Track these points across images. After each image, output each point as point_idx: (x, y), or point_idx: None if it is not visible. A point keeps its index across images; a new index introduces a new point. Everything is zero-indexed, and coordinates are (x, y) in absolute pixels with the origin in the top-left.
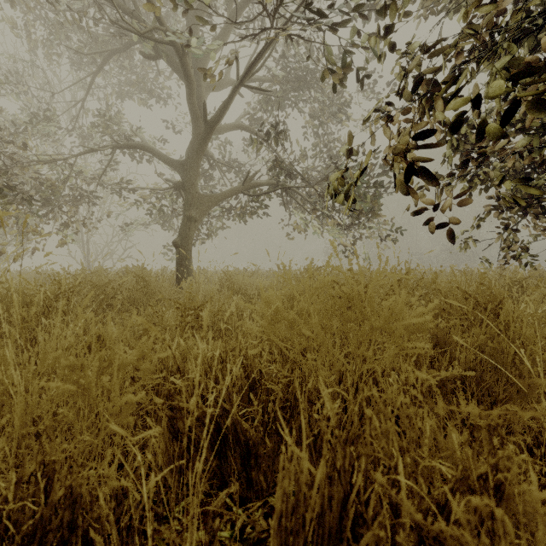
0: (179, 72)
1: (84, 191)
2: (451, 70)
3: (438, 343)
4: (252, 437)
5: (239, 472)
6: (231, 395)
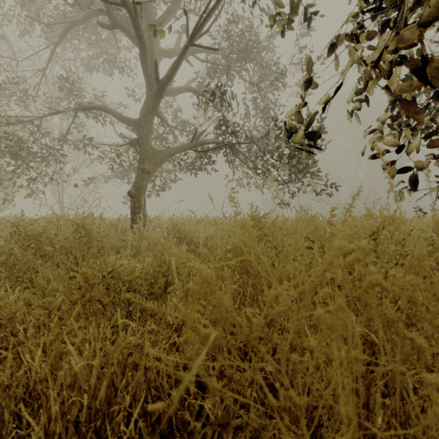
0: (134, 37)
1: (52, 147)
2: None
3: None
4: None
5: None
6: None
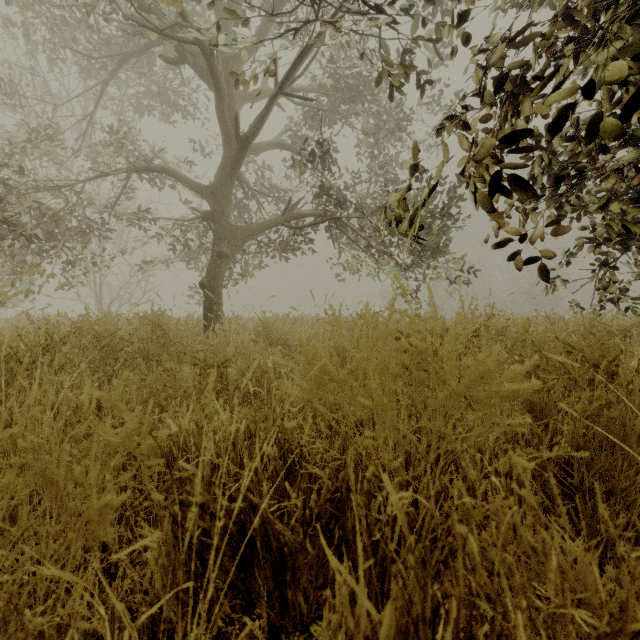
0: (207, 78)
1: (95, 222)
2: (551, 55)
3: (533, 410)
4: (288, 542)
5: (271, 590)
6: (262, 482)
